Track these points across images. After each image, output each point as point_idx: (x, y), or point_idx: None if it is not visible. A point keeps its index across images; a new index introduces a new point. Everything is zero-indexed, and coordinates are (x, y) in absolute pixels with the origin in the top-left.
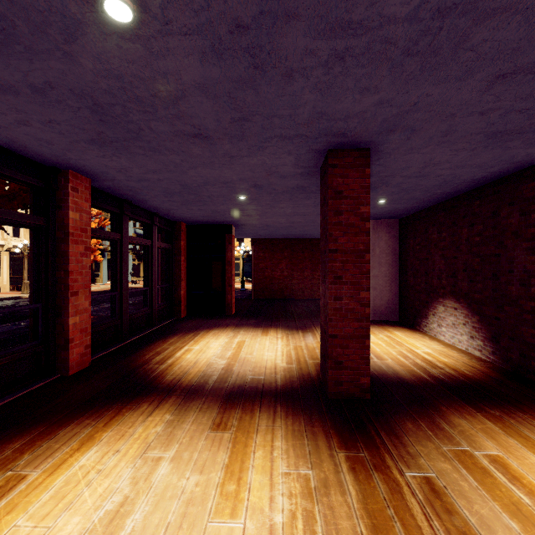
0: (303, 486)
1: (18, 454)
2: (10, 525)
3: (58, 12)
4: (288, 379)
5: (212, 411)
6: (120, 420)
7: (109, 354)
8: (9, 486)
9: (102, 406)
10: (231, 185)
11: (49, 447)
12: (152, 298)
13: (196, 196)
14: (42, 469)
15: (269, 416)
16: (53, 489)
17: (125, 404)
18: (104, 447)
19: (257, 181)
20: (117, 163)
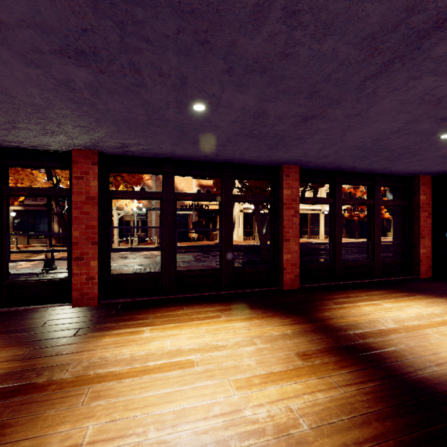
0: (286, 423)
1: (229, 309)
2: (202, 327)
3: (198, 118)
4: (443, 379)
5: (315, 346)
6: (269, 319)
7: (317, 286)
8: (215, 317)
9: (272, 309)
10: (408, 131)
11: (237, 313)
12: (374, 251)
13: (388, 151)
14: (226, 318)
15: (350, 380)
16: (219, 326)
17: (282, 314)
18: (248, 325)
19: (435, 115)
20: (296, 153)
